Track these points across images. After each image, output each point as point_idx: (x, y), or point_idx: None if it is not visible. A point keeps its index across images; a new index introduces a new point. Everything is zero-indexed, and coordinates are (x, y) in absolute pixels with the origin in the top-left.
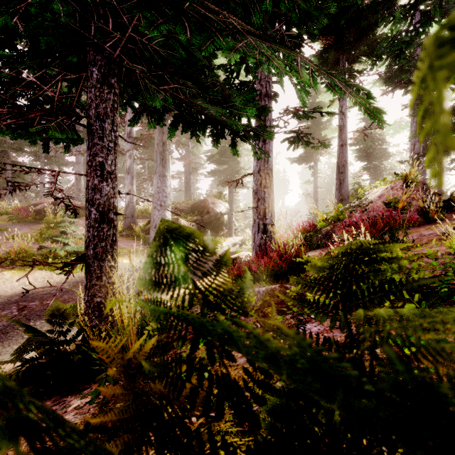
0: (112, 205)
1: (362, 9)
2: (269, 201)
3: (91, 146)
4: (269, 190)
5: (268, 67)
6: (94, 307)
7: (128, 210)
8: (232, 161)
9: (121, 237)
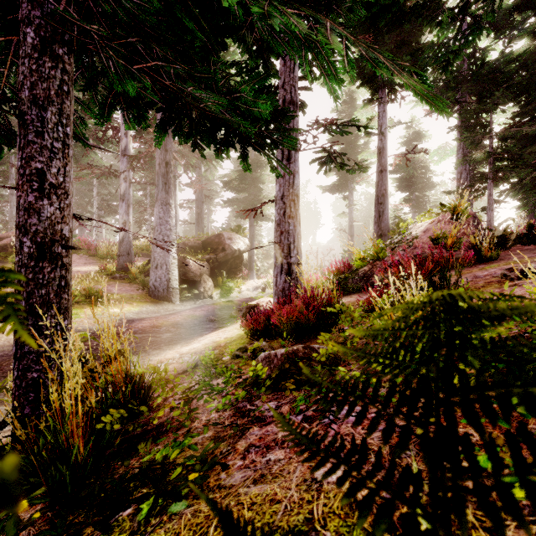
0: (59, 233)
1: (404, 12)
2: (295, 235)
3: (23, 145)
4: (294, 221)
5: (288, 48)
6: (27, 386)
7: (122, 247)
8: (254, 188)
9: (113, 279)
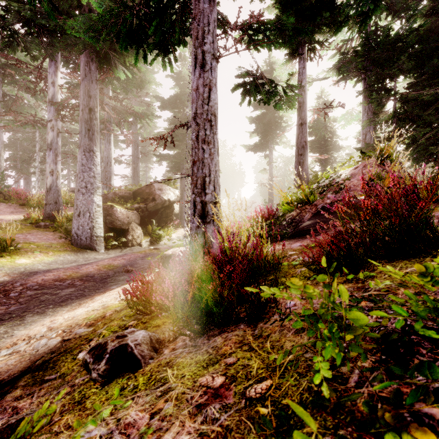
0: None
1: None
2: (211, 165)
3: None
4: (210, 148)
5: None
6: None
7: (50, 195)
8: (184, 145)
9: (36, 228)
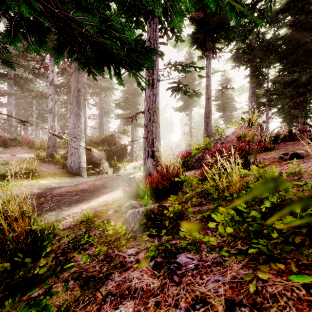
0: None
1: (221, 6)
2: (156, 133)
3: None
4: (156, 125)
5: None
6: None
7: (50, 142)
8: (134, 108)
9: (43, 162)
